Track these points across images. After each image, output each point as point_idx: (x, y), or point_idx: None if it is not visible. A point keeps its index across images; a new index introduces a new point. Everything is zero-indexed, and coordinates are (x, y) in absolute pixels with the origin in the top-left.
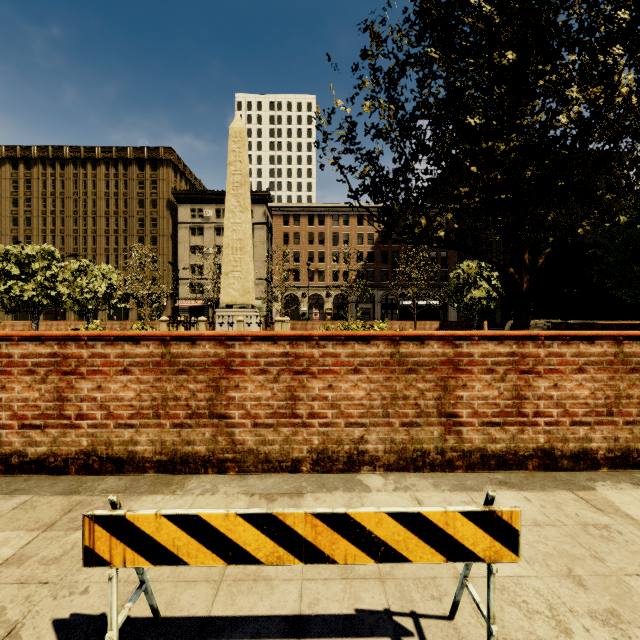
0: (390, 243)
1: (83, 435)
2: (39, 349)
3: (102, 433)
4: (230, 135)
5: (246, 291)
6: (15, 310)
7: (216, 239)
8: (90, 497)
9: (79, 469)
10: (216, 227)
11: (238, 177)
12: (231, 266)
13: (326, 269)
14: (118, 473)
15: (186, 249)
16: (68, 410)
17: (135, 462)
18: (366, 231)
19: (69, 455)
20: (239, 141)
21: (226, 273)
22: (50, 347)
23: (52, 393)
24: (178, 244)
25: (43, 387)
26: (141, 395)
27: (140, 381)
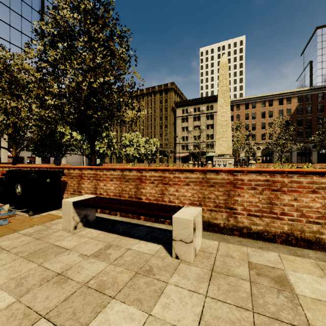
0: (304, 113)
1: (284, 224)
2: (258, 177)
3: (297, 224)
4: (220, 66)
5: (229, 147)
6: (127, 159)
7: (194, 123)
8: (317, 261)
9: (282, 241)
10: (194, 117)
11: (224, 87)
12: (221, 135)
13: (257, 133)
14: (308, 248)
15: (180, 129)
16: (275, 209)
17: (320, 244)
18: (285, 108)
19: (276, 233)
20: (225, 68)
21: (218, 138)
22: (264, 176)
23: (265, 200)
24: (176, 127)
25: (260, 196)
26: (325, 206)
27: (324, 198)
